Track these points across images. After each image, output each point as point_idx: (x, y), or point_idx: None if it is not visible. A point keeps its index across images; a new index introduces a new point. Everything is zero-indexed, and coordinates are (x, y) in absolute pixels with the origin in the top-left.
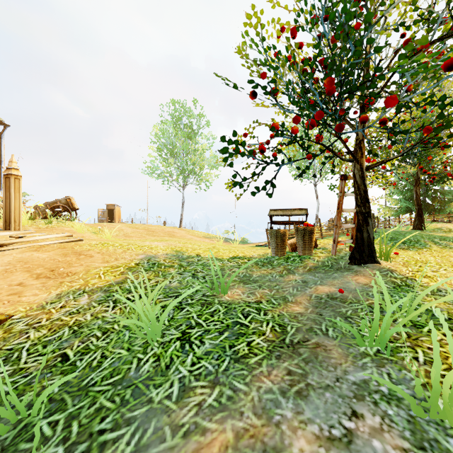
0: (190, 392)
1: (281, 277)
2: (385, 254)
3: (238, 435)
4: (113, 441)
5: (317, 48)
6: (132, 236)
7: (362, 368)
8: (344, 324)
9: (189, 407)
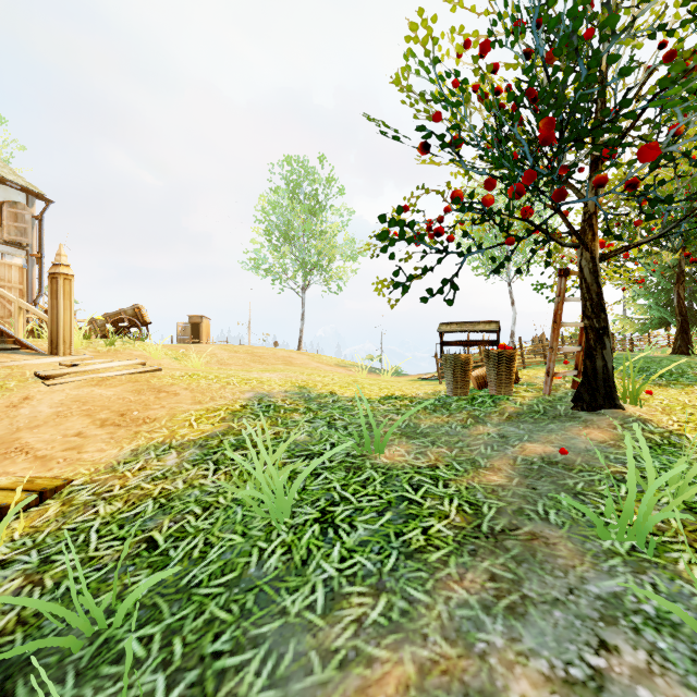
0: (342, 601)
1: (465, 429)
2: (632, 394)
3: (422, 670)
4: (236, 669)
5: (528, 73)
6: (230, 363)
7: (608, 574)
8: (577, 504)
9: (343, 624)
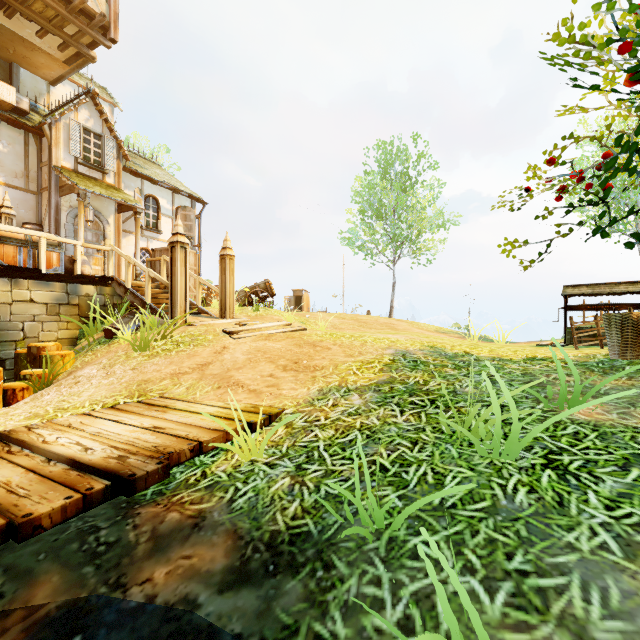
0: None
1: None
2: None
3: None
4: (554, 590)
5: None
6: (343, 327)
7: None
8: None
9: None
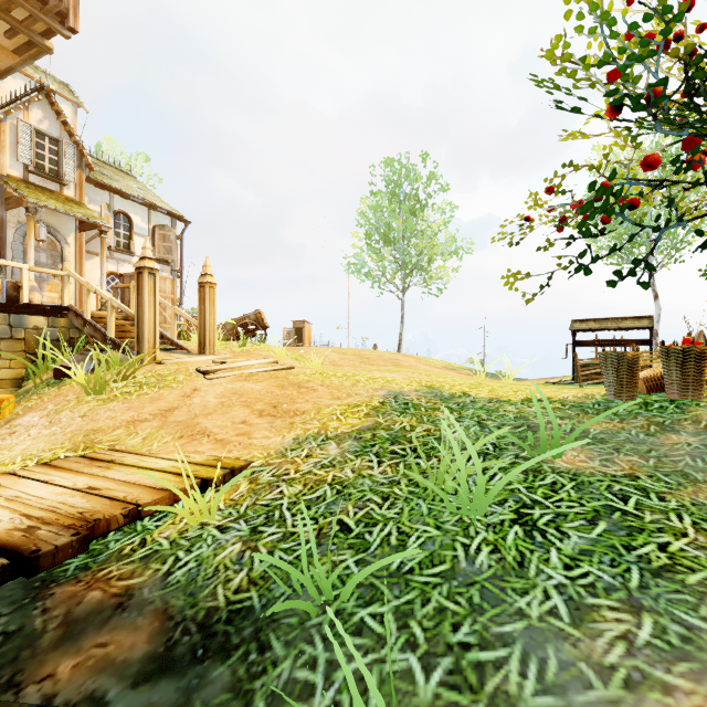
0: (591, 613)
1: (651, 437)
2: None
3: None
4: (493, 665)
5: None
6: (342, 364)
7: None
8: None
9: (606, 638)
